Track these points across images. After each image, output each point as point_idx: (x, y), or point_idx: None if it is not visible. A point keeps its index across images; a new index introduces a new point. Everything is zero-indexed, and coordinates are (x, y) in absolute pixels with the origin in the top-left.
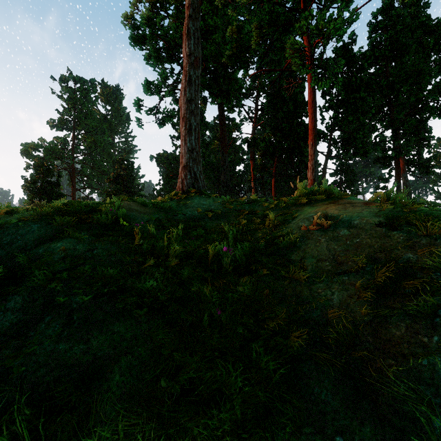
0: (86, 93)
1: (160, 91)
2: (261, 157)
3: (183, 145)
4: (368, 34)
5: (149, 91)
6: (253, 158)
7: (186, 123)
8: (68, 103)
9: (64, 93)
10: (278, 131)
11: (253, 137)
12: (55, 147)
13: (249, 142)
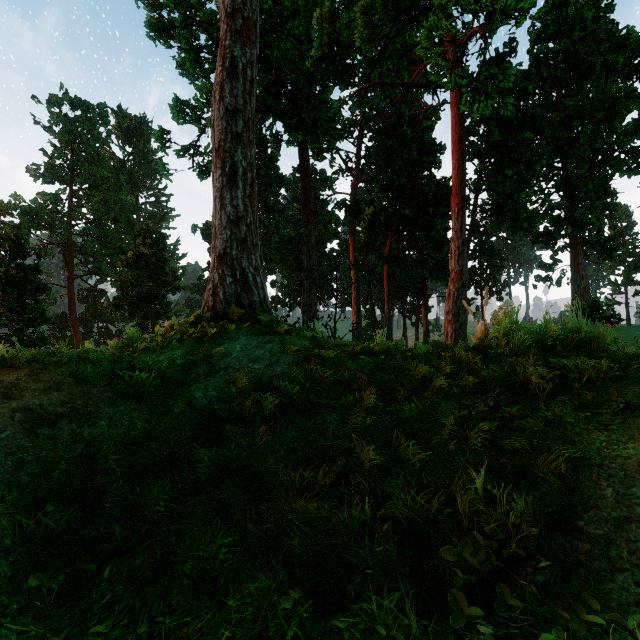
0: (91, 125)
1: (200, 117)
2: (367, 231)
3: (218, 210)
4: (530, 45)
5: (181, 116)
6: (354, 232)
7: (224, 161)
8: (61, 139)
9: (55, 123)
10: (393, 191)
11: (354, 199)
12: (38, 209)
13: (347, 207)
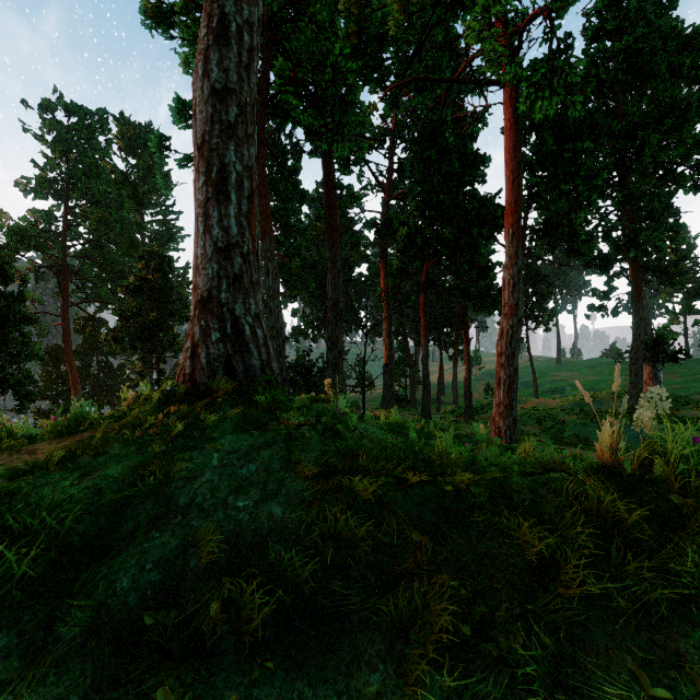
0: (89, 133)
1: None
2: (400, 254)
3: (200, 233)
4: (586, 43)
5: (183, 119)
6: (385, 256)
7: (209, 163)
8: (54, 149)
9: (47, 131)
10: (431, 209)
11: (386, 218)
12: (28, 228)
13: (378, 227)
